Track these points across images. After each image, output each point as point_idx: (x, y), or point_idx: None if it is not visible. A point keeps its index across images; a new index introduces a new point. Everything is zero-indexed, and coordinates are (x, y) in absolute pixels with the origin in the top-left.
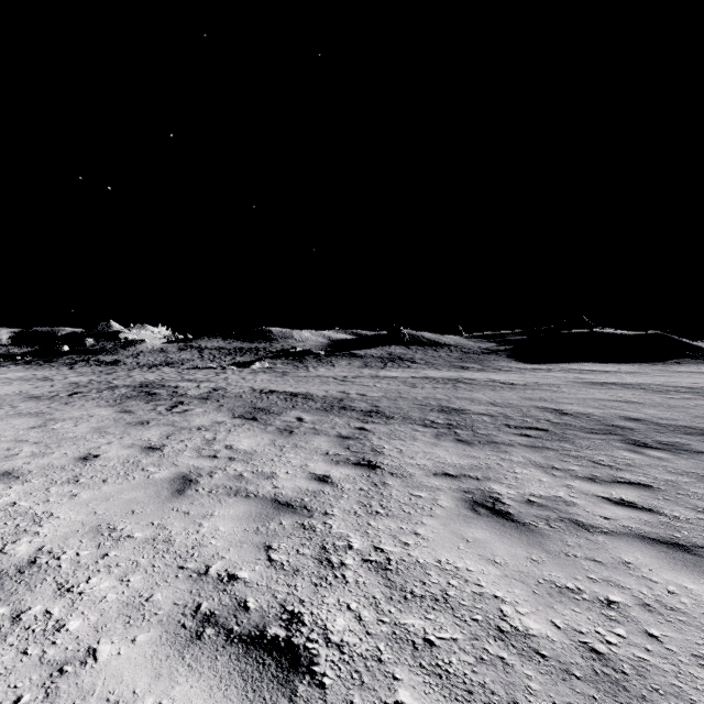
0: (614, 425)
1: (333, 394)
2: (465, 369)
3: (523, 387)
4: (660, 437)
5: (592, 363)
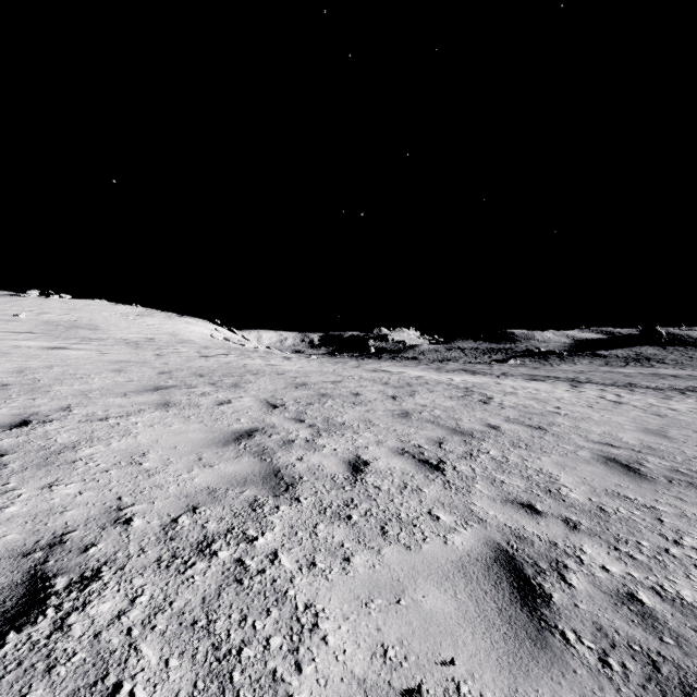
0: None
1: (570, 377)
2: None
3: None
4: None
5: None
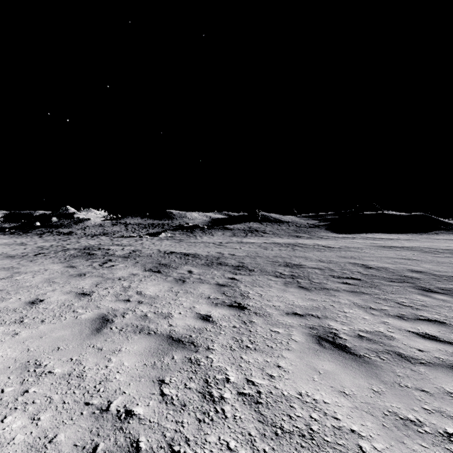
0: (405, 275)
1: (213, 254)
2: (299, 237)
3: (338, 249)
4: (439, 284)
5: (381, 233)
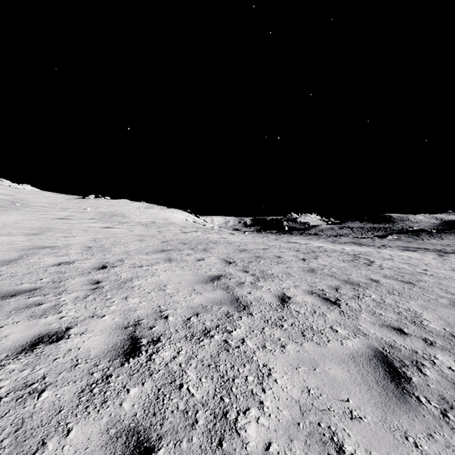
0: None
1: (438, 249)
2: None
3: None
4: None
5: None
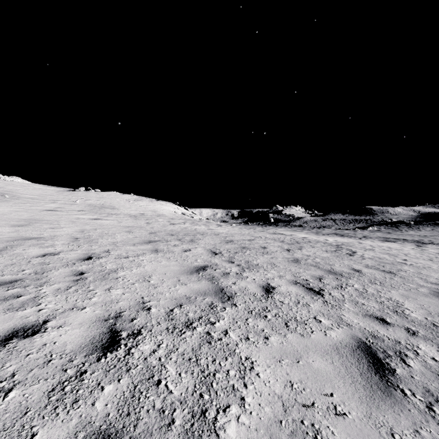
0: None
1: (416, 239)
2: None
3: None
4: None
5: None
